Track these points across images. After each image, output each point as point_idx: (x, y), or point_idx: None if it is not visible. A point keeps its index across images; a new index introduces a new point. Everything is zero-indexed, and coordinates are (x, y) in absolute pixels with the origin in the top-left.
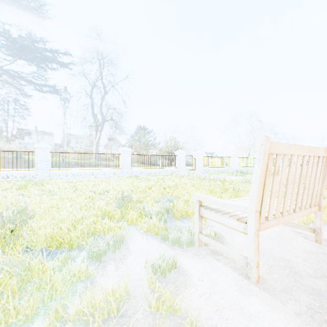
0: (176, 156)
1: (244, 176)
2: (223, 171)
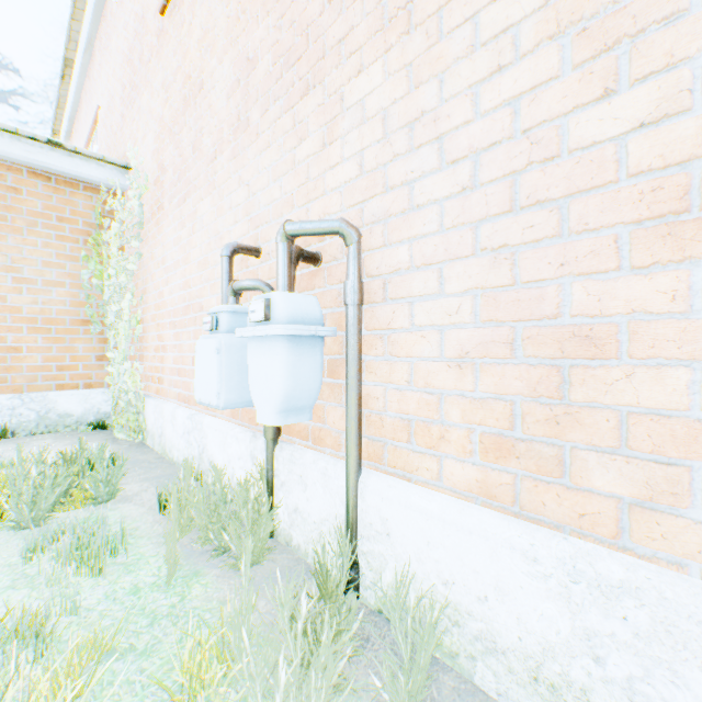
0: None
1: None
2: None
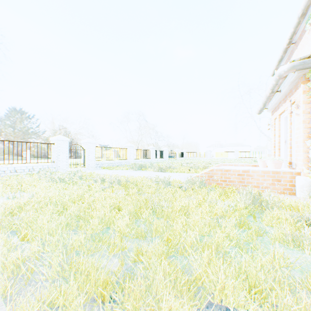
0: (53, 144)
1: (145, 170)
2: (119, 165)
